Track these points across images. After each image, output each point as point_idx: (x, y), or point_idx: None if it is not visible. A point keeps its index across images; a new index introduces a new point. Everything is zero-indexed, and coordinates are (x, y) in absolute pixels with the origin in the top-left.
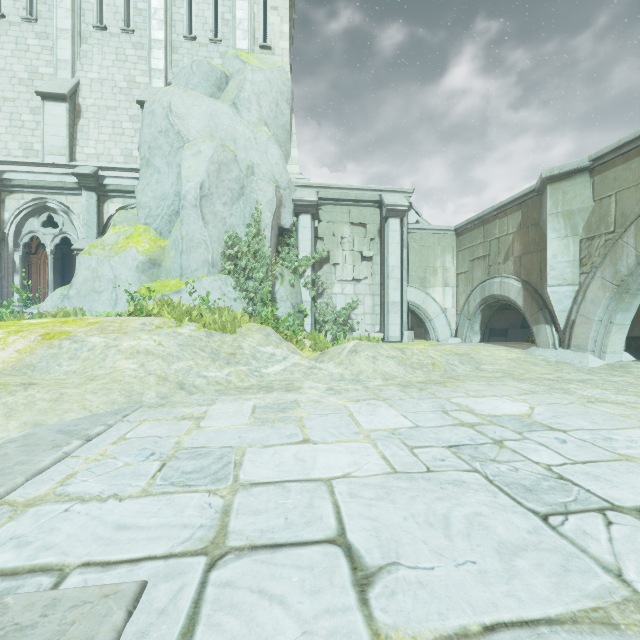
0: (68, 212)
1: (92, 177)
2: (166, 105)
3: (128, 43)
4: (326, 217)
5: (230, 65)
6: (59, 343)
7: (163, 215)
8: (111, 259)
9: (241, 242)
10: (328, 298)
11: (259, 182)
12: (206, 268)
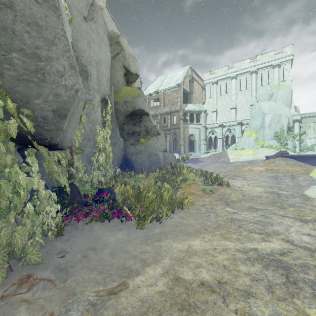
0: (234, 129)
1: (241, 122)
2: (259, 106)
3: (246, 92)
4: (304, 121)
5: (273, 90)
6: (255, 151)
7: (257, 128)
8: (248, 138)
9: (278, 133)
10: (304, 143)
11: (283, 119)
12: (270, 139)
